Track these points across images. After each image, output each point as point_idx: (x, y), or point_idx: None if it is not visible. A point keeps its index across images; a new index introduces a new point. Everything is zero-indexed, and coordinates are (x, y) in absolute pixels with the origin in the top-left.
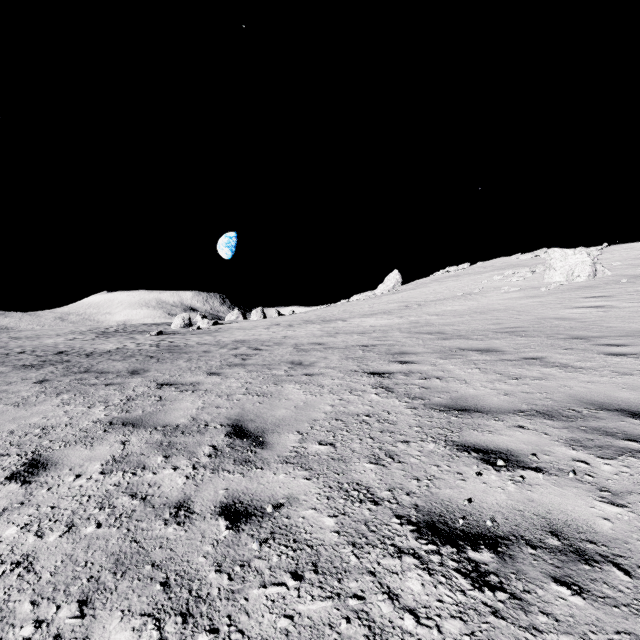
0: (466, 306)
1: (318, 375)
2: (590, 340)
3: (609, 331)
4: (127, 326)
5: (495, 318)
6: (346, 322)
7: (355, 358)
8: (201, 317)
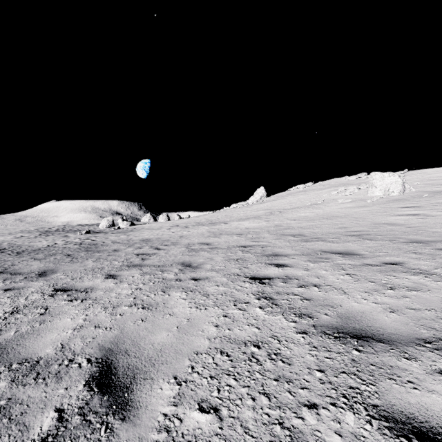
0: (315, 213)
1: (204, 280)
2: (429, 244)
3: (438, 236)
4: (66, 226)
5: (340, 223)
6: (227, 224)
7: (236, 259)
8: (121, 220)
